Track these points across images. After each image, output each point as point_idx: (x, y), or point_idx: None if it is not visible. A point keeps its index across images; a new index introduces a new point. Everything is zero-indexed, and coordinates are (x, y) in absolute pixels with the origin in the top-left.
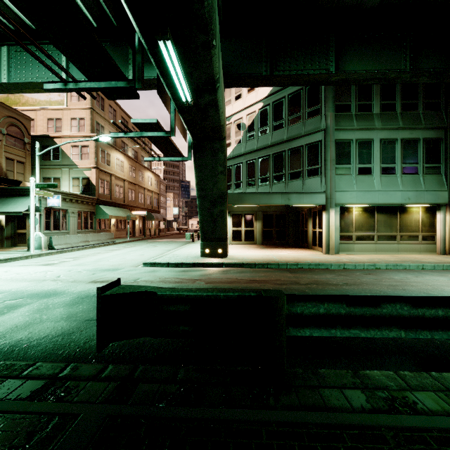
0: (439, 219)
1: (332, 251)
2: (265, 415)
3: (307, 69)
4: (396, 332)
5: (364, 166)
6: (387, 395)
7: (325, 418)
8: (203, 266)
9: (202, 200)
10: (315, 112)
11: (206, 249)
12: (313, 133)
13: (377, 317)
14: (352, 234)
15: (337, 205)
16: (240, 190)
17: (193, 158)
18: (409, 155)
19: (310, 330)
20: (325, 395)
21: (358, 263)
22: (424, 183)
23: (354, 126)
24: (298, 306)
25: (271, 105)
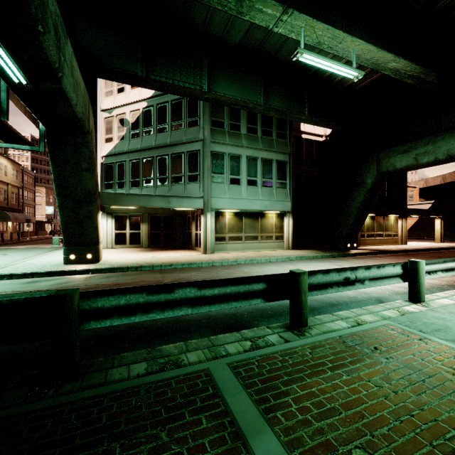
0: (285, 222)
1: (208, 251)
2: (34, 406)
3: (183, 81)
4: (185, 310)
5: (235, 177)
6: (166, 360)
7: (97, 392)
8: (63, 275)
9: (63, 198)
10: (195, 123)
11: (71, 255)
12: (193, 142)
13: (170, 301)
14: (226, 235)
15: (213, 210)
16: (123, 190)
17: (48, 149)
18: (267, 171)
19: (112, 320)
20: (111, 373)
21: (224, 260)
22: (276, 194)
23: (227, 142)
24: (101, 301)
25: (155, 107)
